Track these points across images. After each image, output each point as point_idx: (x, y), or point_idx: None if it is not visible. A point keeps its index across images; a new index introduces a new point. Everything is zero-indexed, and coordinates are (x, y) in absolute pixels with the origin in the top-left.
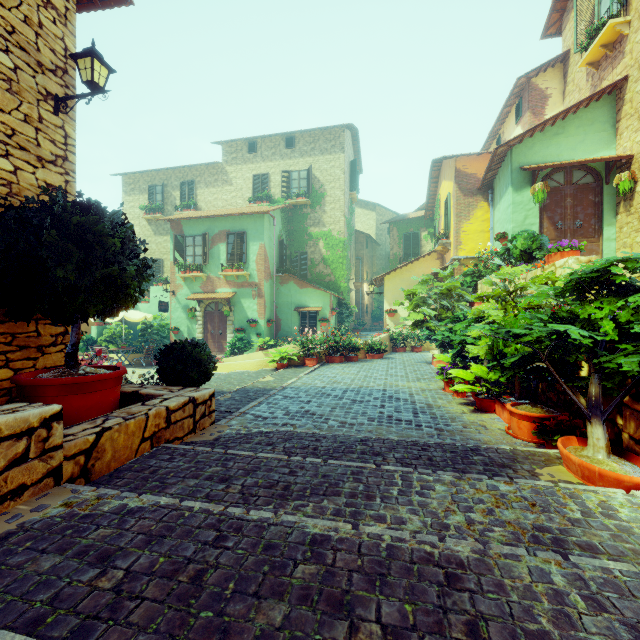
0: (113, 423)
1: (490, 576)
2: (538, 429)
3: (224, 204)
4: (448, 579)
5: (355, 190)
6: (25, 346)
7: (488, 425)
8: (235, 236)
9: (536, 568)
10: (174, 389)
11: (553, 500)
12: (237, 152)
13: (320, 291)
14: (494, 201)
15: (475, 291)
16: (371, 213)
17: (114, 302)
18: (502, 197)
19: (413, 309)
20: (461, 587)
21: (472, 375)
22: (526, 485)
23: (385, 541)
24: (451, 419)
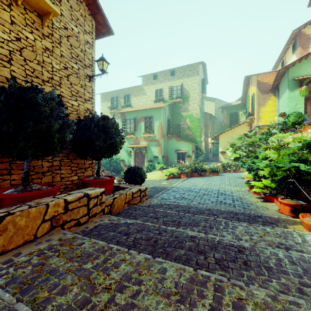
0: (116, 196)
1: (254, 252)
2: (292, 210)
3: (142, 104)
4: (239, 251)
5: (204, 93)
6: (81, 168)
7: (269, 207)
8: (148, 118)
9: (273, 252)
10: (132, 185)
11: (290, 235)
12: (148, 80)
13: (187, 143)
14: (279, 95)
15: (268, 142)
16: (212, 103)
17: (113, 152)
18: (283, 94)
19: (234, 152)
20: (243, 253)
21: (262, 184)
22: (279, 230)
23: (217, 239)
24: (250, 204)
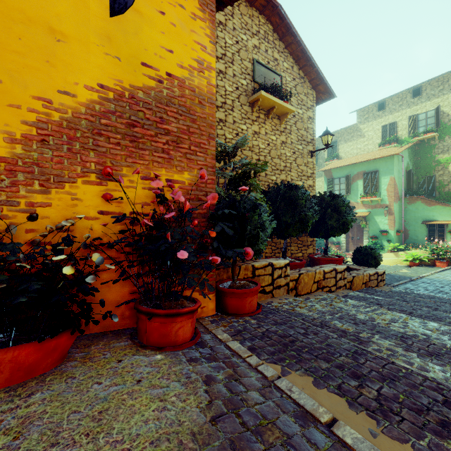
0: (354, 275)
1: None
2: None
3: (358, 151)
4: None
5: None
6: (304, 245)
7: None
8: (369, 174)
9: None
10: (364, 267)
11: None
12: (368, 113)
13: (449, 207)
14: None
15: None
16: None
17: (343, 231)
18: None
19: None
20: None
21: None
22: None
23: None
24: None
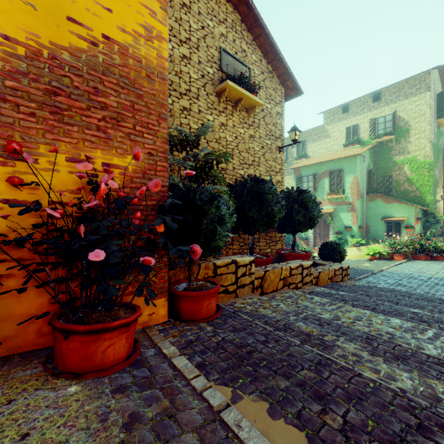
0: (320, 270)
1: None
2: None
3: (325, 151)
4: None
5: (442, 117)
6: (273, 241)
7: None
8: (335, 173)
9: None
10: (330, 262)
11: None
12: (334, 115)
13: (405, 205)
14: None
15: None
16: None
17: (310, 227)
18: None
19: None
20: None
21: None
22: None
23: None
24: None
